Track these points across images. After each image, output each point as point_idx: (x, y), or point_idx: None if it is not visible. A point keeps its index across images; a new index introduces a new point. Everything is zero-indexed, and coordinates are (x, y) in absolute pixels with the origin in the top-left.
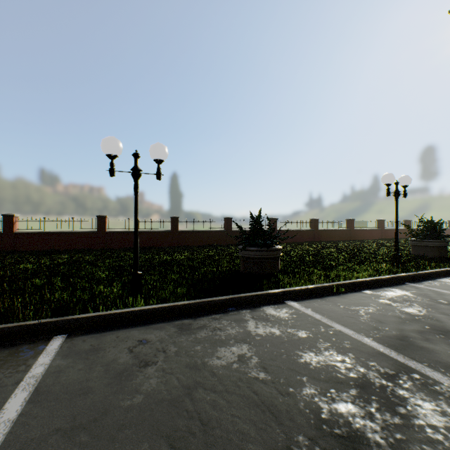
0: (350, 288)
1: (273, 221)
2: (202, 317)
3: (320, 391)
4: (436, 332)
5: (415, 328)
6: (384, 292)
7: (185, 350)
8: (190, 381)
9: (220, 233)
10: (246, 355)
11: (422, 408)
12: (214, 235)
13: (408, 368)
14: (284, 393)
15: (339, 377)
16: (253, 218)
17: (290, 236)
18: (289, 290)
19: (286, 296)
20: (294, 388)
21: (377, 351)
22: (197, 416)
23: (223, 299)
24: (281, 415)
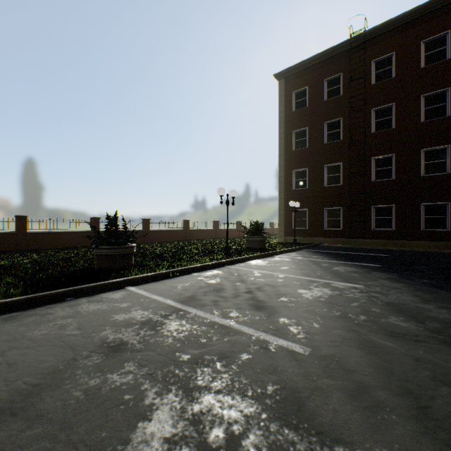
0: (184, 273)
1: (146, 221)
2: (34, 308)
3: (114, 331)
4: (214, 291)
5: (205, 290)
6: (205, 273)
7: (6, 332)
8: (5, 348)
9: (86, 234)
10: (68, 324)
11: (171, 325)
12: (79, 236)
13: (181, 310)
14: (87, 337)
15: (133, 322)
16: (109, 219)
17: (164, 236)
18: (130, 278)
19: (127, 283)
20: (96, 333)
21: (169, 305)
22: (6, 362)
23: (62, 291)
24: (78, 347)
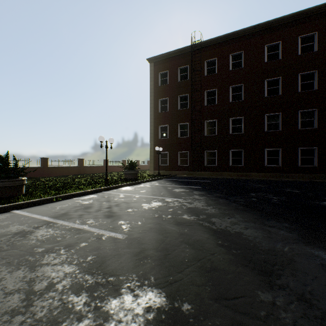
0: (66, 198)
1: (45, 160)
2: None
3: None
4: (84, 208)
5: (77, 209)
6: (84, 197)
7: None
8: None
9: None
10: None
11: (39, 232)
12: None
13: (51, 222)
14: None
15: (8, 233)
16: (1, 158)
17: (61, 171)
18: (16, 203)
19: (13, 207)
20: None
21: (44, 220)
22: None
23: None
24: None
